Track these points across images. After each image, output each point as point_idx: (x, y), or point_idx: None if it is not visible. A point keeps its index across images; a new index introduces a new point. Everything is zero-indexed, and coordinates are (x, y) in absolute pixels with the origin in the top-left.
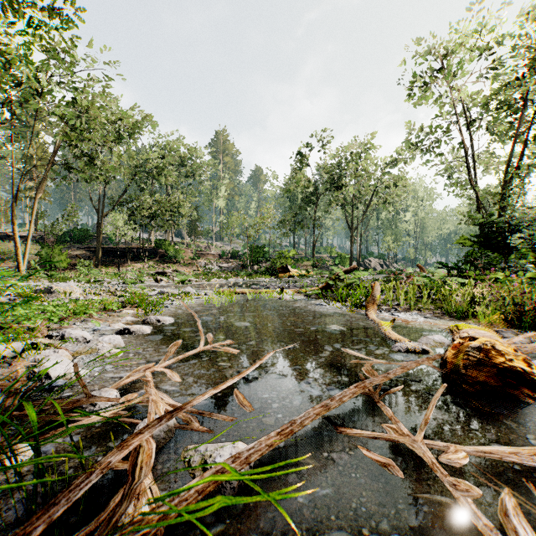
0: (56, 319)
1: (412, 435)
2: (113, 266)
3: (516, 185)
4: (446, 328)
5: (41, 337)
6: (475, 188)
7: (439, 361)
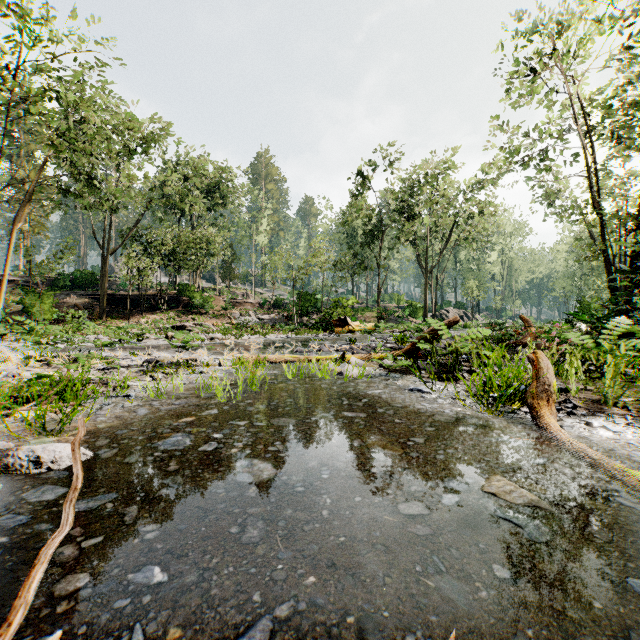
0: None
1: None
2: (122, 318)
3: None
4: None
5: None
6: (600, 212)
7: None
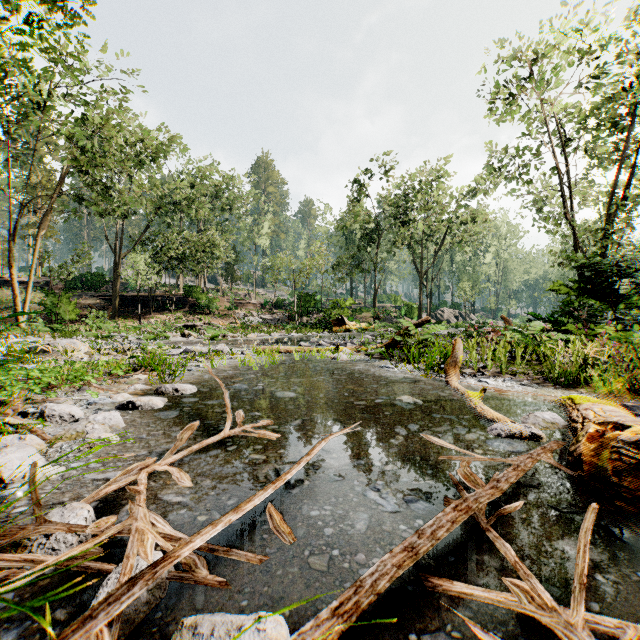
0: (38, 389)
1: (562, 609)
2: (133, 318)
3: (622, 219)
4: (555, 401)
5: (12, 414)
6: (572, 222)
7: (557, 451)
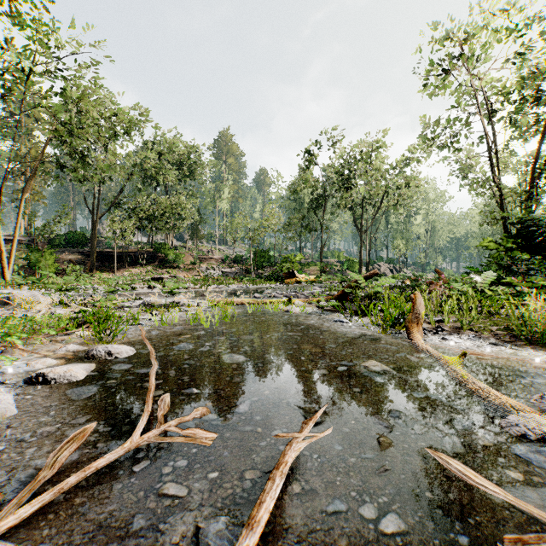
0: None
1: None
2: (109, 271)
3: None
4: None
5: None
6: (499, 185)
7: None
